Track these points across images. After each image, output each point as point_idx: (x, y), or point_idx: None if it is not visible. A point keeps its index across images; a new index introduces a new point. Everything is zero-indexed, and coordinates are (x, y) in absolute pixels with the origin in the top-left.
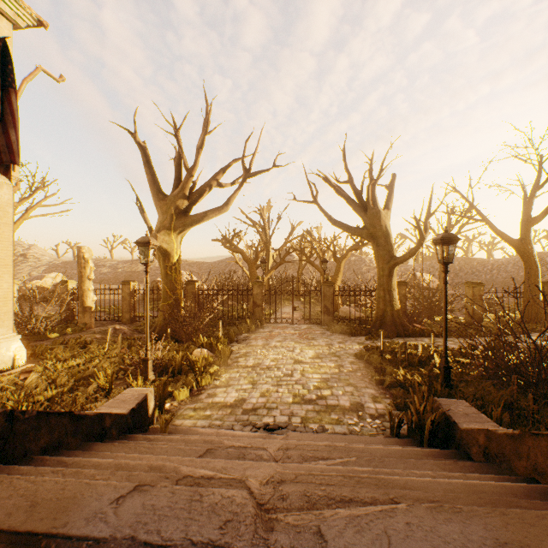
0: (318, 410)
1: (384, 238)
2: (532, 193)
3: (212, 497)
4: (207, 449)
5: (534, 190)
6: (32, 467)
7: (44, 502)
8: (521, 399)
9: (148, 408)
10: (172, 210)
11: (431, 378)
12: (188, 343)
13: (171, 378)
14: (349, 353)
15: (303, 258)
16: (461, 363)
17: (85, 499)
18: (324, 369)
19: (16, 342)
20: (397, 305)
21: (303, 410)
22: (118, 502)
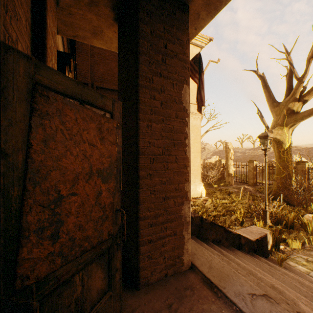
0: None
1: None
2: None
3: None
4: None
5: None
6: (208, 246)
7: (214, 268)
8: None
9: (267, 243)
10: (283, 111)
11: None
12: (298, 208)
13: (284, 229)
14: None
15: None
16: None
17: (233, 280)
18: None
19: (201, 186)
20: None
21: None
22: (252, 296)
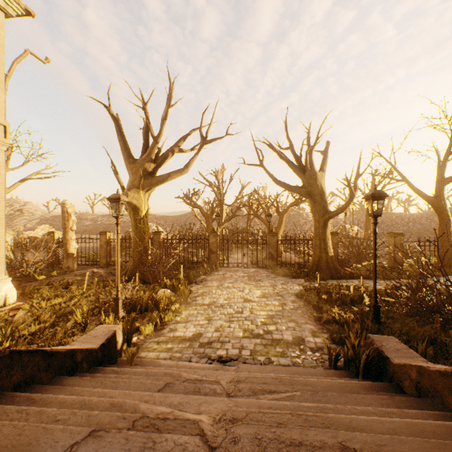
0: (264, 344)
1: (319, 195)
2: (445, 157)
3: (165, 444)
4: (166, 383)
5: (447, 155)
6: None
7: None
8: (441, 334)
9: (117, 343)
10: (141, 171)
11: (363, 316)
12: (154, 284)
13: (138, 315)
14: (291, 293)
15: (251, 212)
16: (386, 302)
17: (39, 446)
18: (269, 307)
19: (7, 283)
20: (331, 252)
21: (252, 344)
22: (72, 449)
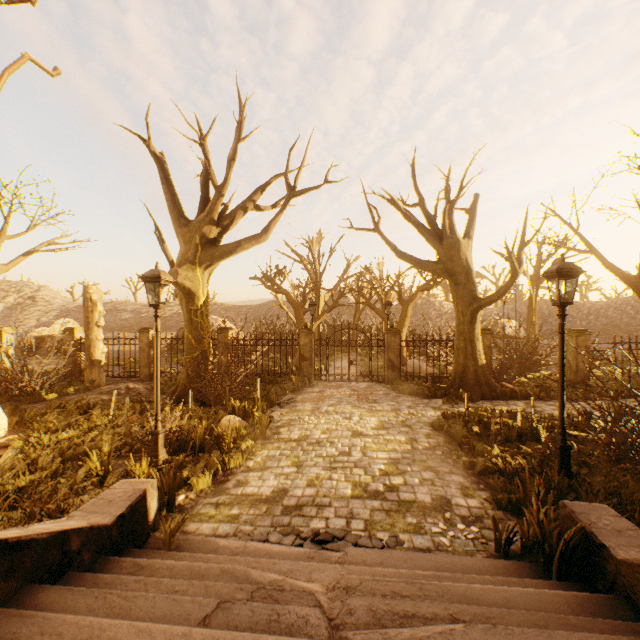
0: (387, 509)
1: (464, 274)
2: None
3: None
4: (219, 601)
5: None
6: None
7: None
8: None
9: (147, 510)
10: (197, 238)
11: (544, 464)
12: (217, 408)
13: (189, 458)
14: (423, 421)
15: (361, 300)
16: (573, 437)
17: None
18: (391, 445)
19: None
20: (482, 359)
21: (367, 509)
22: None
